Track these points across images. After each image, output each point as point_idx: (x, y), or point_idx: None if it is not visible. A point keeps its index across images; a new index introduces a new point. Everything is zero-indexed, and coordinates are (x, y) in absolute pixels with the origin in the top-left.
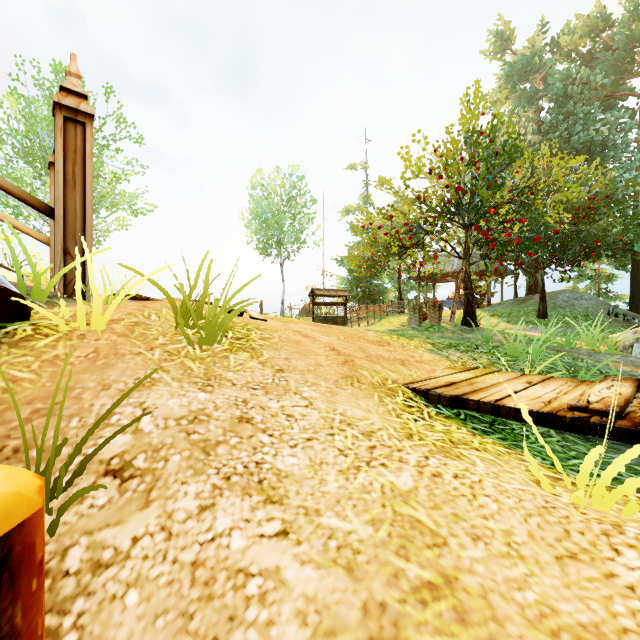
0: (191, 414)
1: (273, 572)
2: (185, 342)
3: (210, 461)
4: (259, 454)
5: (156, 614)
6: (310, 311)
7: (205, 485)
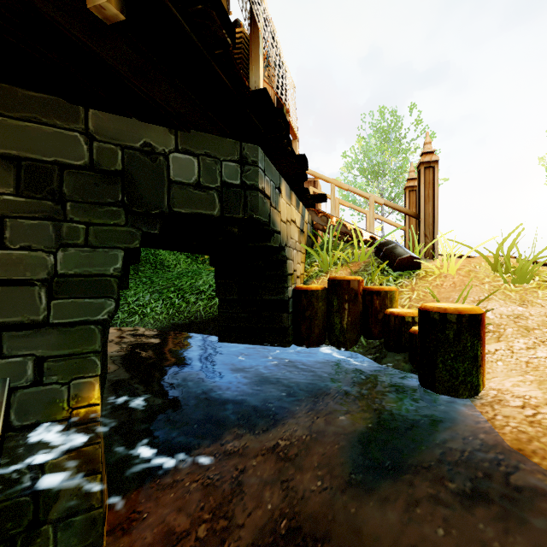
0: (514, 315)
1: None
2: (502, 281)
3: (530, 334)
4: None
5: (511, 369)
6: None
7: (528, 341)
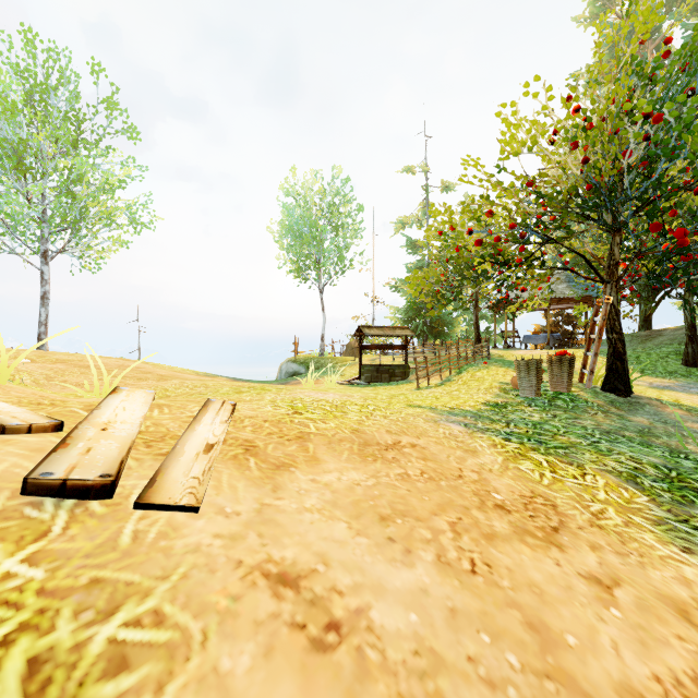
0: None
1: None
2: None
3: None
4: None
5: None
6: (357, 349)
7: None
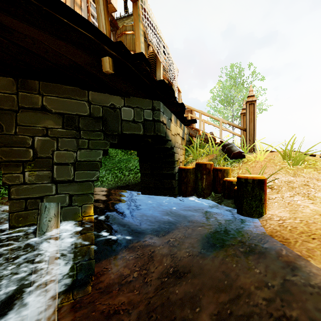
0: (288, 181)
1: (306, 206)
2: (286, 164)
3: (293, 190)
4: (309, 192)
5: (280, 206)
6: None
7: (291, 193)
